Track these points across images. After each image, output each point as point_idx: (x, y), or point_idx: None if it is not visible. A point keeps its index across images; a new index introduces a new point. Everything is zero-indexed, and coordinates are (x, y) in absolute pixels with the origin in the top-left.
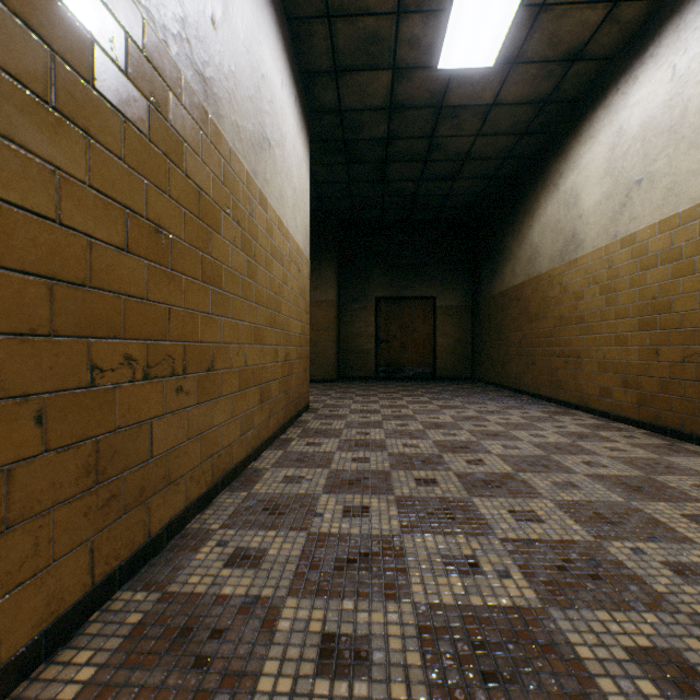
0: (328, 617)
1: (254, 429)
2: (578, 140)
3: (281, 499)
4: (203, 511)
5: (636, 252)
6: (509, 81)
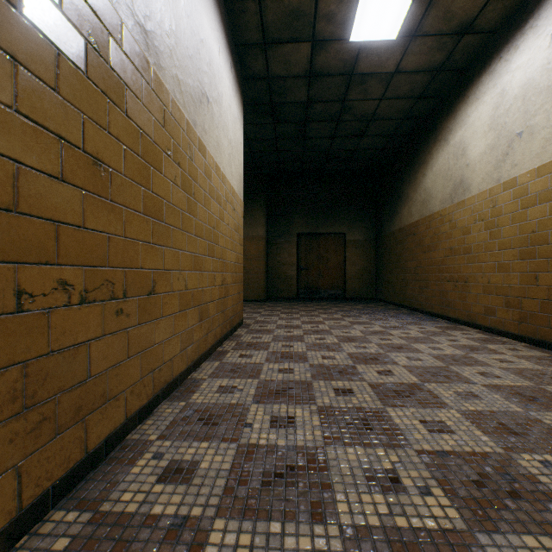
0: (255, 542)
1: (193, 344)
2: (465, 102)
3: (215, 409)
4: (144, 421)
5: (517, 193)
6: (408, 52)
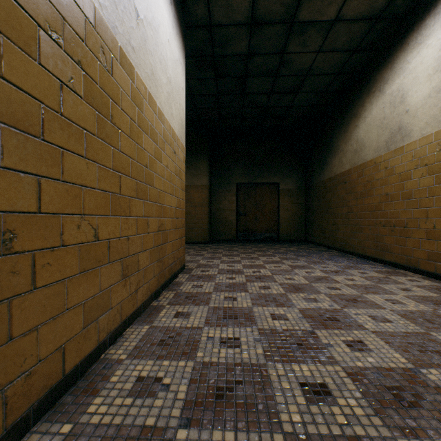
0: None
1: (111, 309)
2: (404, 49)
3: None
4: None
5: None
6: None
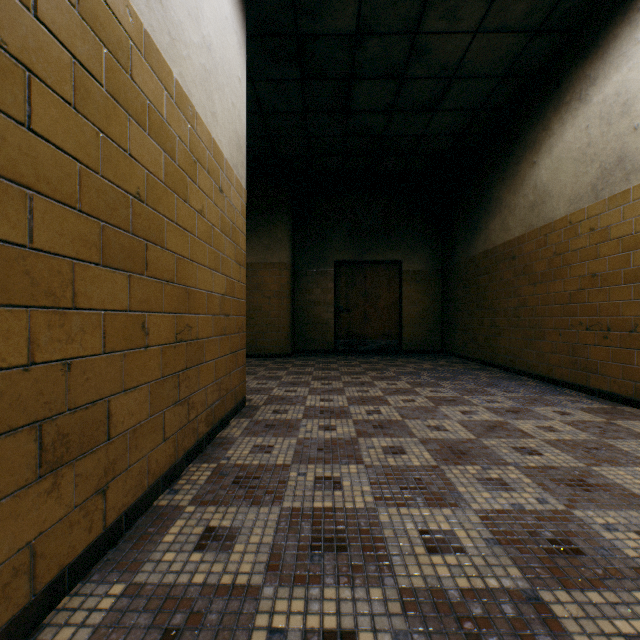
0: None
1: None
2: (631, 20)
3: None
4: None
5: None
6: None
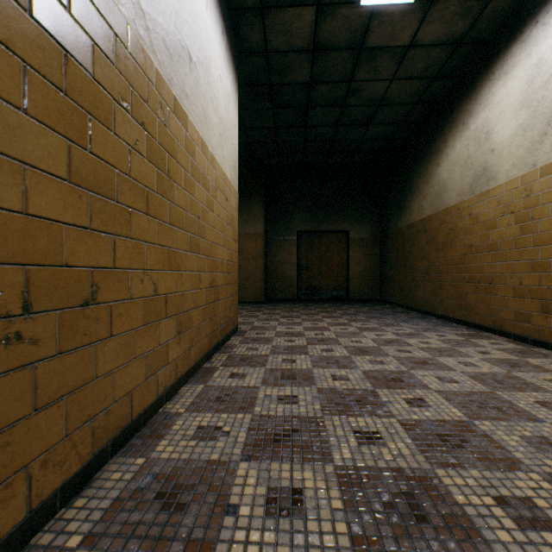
0: None
1: (168, 365)
2: (490, 79)
3: (186, 472)
4: (73, 499)
5: None
6: (427, 19)
